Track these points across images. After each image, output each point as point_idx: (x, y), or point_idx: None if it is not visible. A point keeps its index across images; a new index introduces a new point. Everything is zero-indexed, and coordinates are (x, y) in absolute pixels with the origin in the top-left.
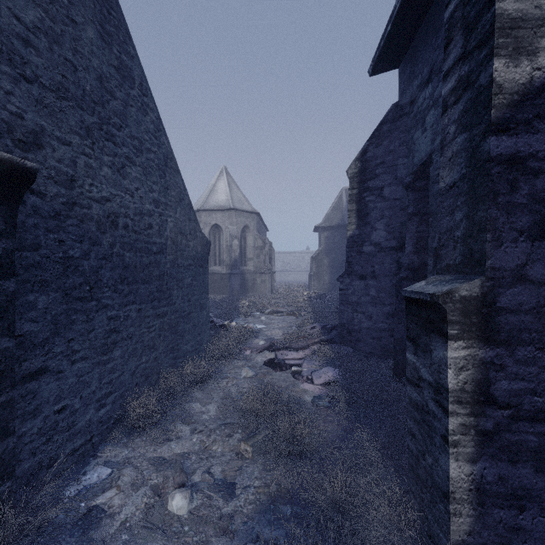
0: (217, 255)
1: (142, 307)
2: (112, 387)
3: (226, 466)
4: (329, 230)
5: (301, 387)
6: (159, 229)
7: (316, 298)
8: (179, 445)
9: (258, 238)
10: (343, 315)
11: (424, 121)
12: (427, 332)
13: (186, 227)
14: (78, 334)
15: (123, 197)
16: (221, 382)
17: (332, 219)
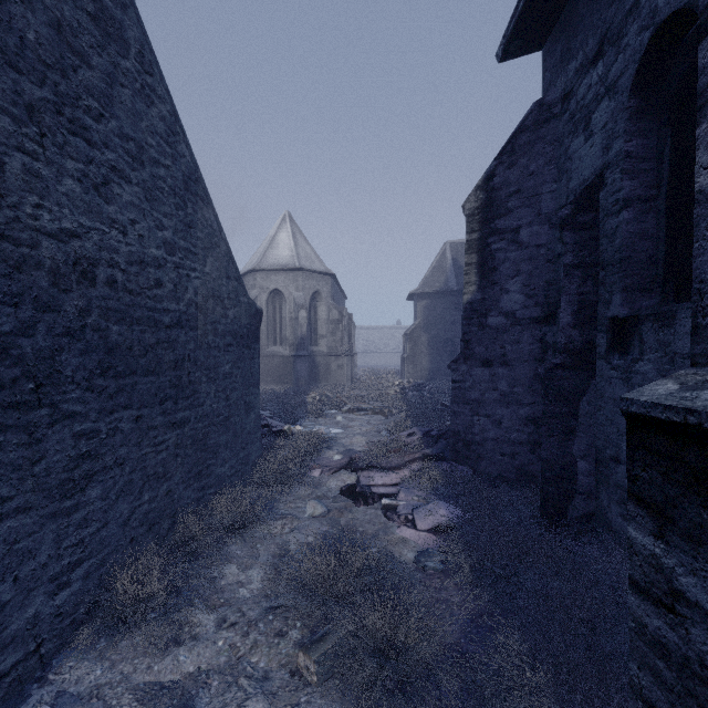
0: (278, 330)
1: (144, 413)
2: (84, 550)
3: (272, 702)
4: (429, 297)
5: (398, 535)
6: (175, 289)
7: (412, 390)
8: (192, 656)
9: (333, 308)
10: (457, 419)
11: (589, 121)
12: (704, 500)
13: (221, 288)
14: (10, 468)
15: (105, 232)
16: (274, 526)
17: (432, 283)
